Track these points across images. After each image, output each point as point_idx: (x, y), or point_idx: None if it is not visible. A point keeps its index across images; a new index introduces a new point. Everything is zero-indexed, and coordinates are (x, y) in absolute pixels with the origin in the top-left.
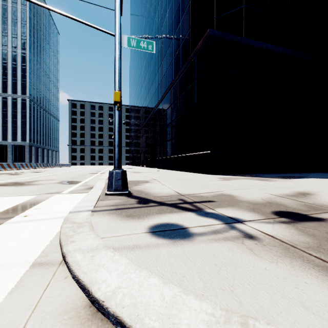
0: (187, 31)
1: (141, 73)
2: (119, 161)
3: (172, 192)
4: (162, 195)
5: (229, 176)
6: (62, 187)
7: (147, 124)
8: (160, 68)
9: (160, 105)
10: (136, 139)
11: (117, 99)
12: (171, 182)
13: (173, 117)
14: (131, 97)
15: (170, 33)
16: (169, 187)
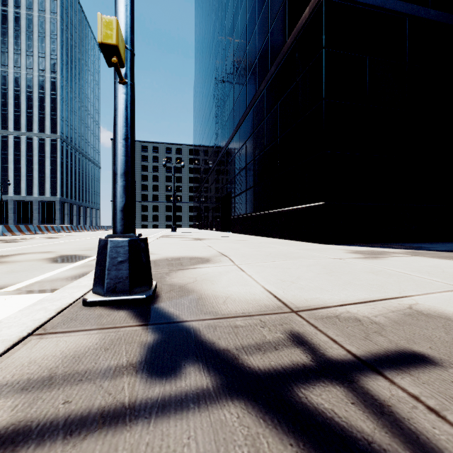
0: (281, 2)
1: (208, 94)
2: (126, 215)
3: (262, 296)
4: (234, 309)
5: (365, 248)
6: (32, 272)
7: (217, 167)
8: (236, 79)
9: (236, 135)
10: (202, 191)
11: (108, 38)
12: (257, 261)
13: (257, 151)
14: (196, 131)
15: (252, 19)
16: (254, 278)
